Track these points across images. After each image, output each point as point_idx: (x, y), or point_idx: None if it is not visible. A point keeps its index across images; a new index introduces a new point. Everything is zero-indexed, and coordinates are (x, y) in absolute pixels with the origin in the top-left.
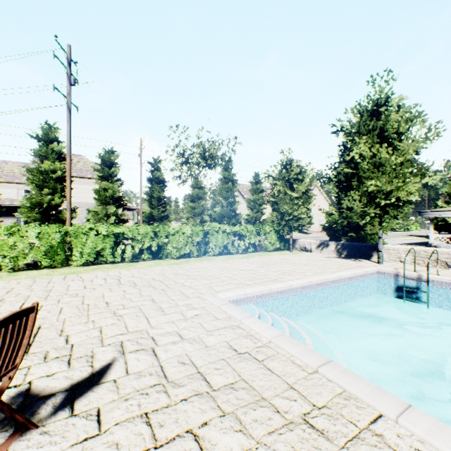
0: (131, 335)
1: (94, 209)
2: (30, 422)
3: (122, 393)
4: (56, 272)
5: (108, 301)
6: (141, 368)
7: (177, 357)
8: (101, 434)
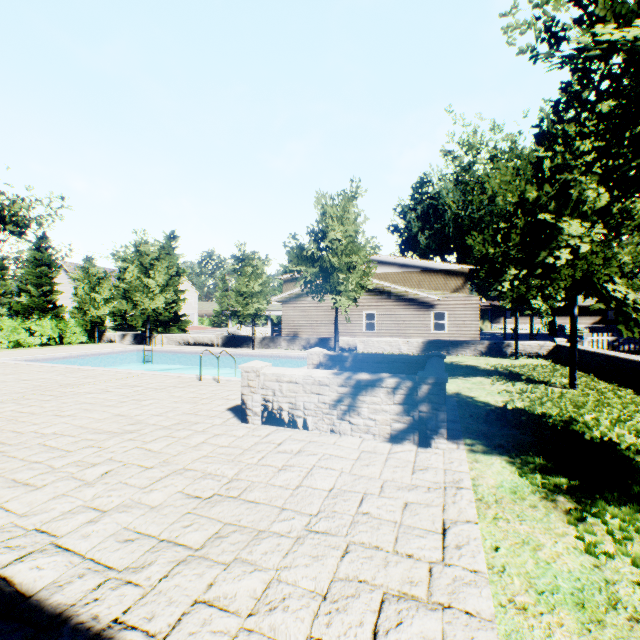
0: None
1: None
2: None
3: None
4: None
5: None
6: None
7: None
8: None
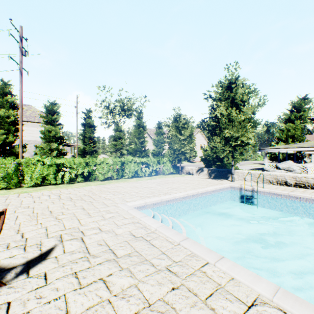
0: (67, 231)
1: (40, 145)
2: (1, 282)
3: (61, 263)
4: (11, 192)
5: (51, 210)
6: (74, 249)
7: (97, 241)
8: (47, 285)
